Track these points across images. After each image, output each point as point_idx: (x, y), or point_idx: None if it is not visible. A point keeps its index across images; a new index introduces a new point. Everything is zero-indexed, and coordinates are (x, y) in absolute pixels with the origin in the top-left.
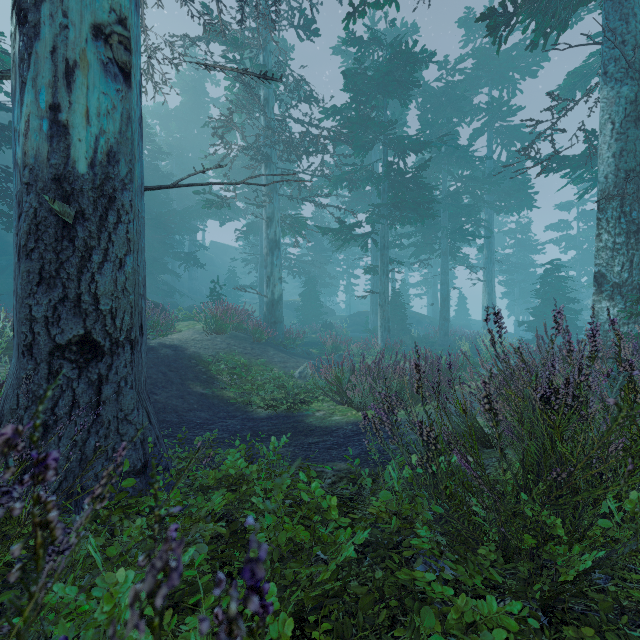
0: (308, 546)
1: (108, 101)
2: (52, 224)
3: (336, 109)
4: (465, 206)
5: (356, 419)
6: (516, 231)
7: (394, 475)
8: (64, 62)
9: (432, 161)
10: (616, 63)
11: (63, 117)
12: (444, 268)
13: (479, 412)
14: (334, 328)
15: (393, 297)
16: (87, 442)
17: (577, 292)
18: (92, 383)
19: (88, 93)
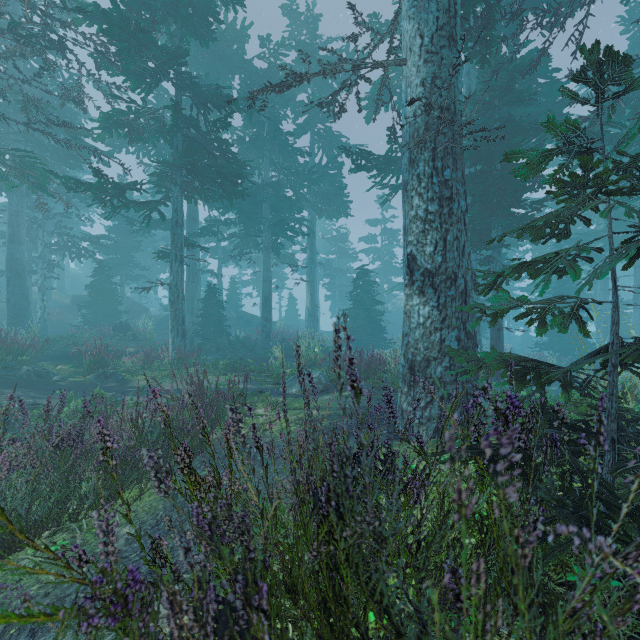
0: None
1: None
2: None
3: (99, 10)
4: (286, 198)
5: None
6: (337, 239)
7: None
8: None
9: (253, 143)
10: None
11: None
12: (266, 264)
13: None
14: (133, 331)
15: (208, 293)
16: None
17: (381, 296)
18: None
19: None
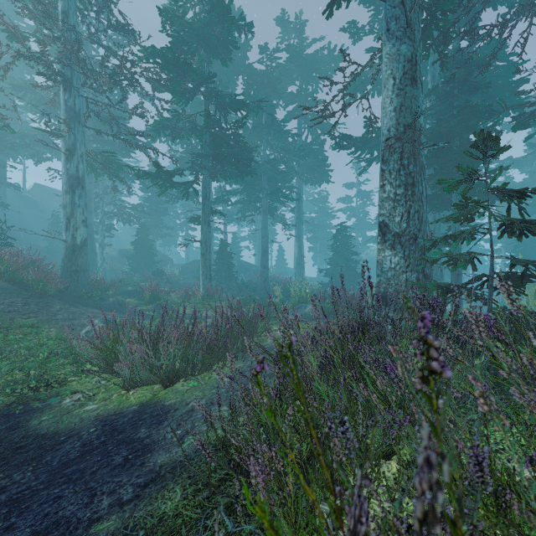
0: None
1: None
2: None
3: (155, 50)
4: (280, 172)
5: (116, 407)
6: (318, 200)
7: None
8: None
9: (254, 130)
10: (397, 22)
11: None
12: (264, 224)
13: None
14: (166, 276)
15: (221, 247)
16: None
17: (356, 248)
18: None
19: None
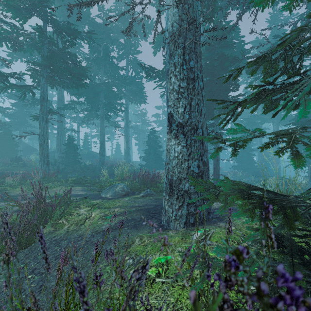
0: None
1: None
2: None
3: None
4: (112, 91)
5: None
6: (141, 115)
7: None
8: None
9: (94, 61)
10: None
11: None
12: (102, 126)
13: None
14: (23, 161)
15: (68, 141)
16: None
17: (162, 144)
18: None
19: None
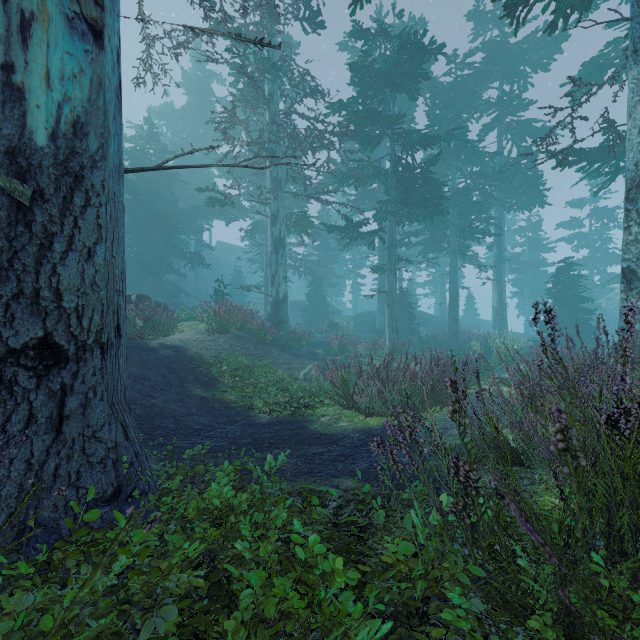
0: (305, 616)
1: (74, 63)
2: (4, 206)
3: (342, 104)
4: (475, 203)
5: (364, 426)
6: (526, 229)
7: (417, 521)
8: (19, 13)
9: (441, 157)
10: None
11: (18, 79)
12: (453, 267)
13: (509, 427)
14: (340, 328)
15: (400, 297)
16: (45, 465)
17: (590, 291)
18: (53, 394)
19: (49, 51)
